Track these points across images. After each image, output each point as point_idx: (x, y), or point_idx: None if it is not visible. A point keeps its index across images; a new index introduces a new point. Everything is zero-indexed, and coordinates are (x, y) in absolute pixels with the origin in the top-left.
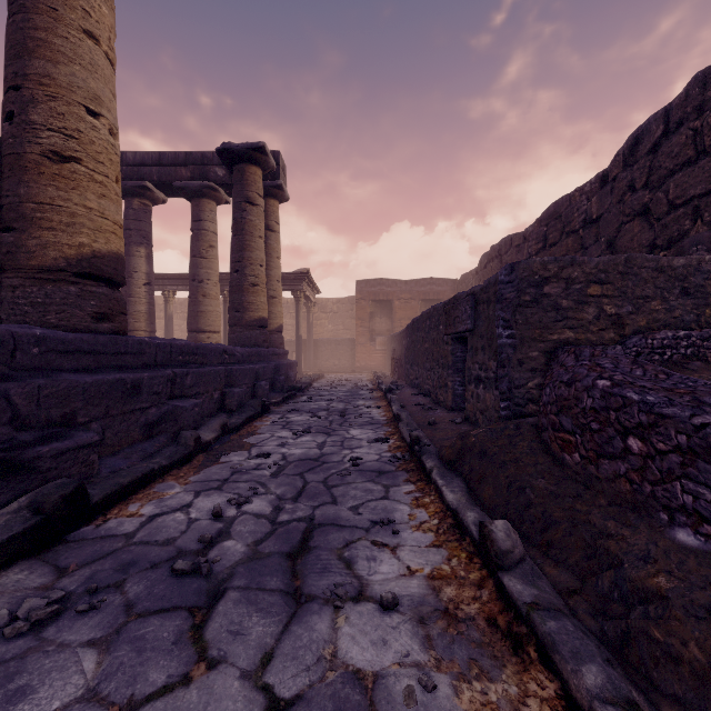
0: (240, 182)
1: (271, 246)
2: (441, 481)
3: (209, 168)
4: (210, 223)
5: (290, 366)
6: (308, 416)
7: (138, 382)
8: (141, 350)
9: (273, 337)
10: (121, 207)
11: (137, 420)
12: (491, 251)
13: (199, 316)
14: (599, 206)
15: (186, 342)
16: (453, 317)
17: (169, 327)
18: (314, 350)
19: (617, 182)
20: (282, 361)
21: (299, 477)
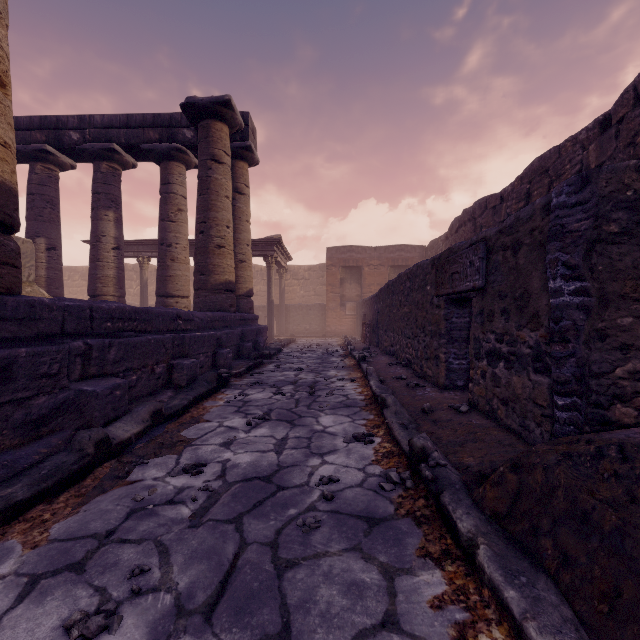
0: (205, 139)
1: (240, 209)
2: (512, 593)
3: (177, 130)
4: (179, 187)
5: (259, 331)
6: (271, 392)
7: (4, 362)
8: (34, 315)
9: (242, 301)
10: (7, 119)
11: (6, 418)
12: (463, 215)
13: (167, 280)
14: (599, 153)
15: (117, 305)
16: (449, 273)
17: (144, 292)
18: (286, 315)
19: (625, 123)
20: (251, 326)
21: (233, 527)
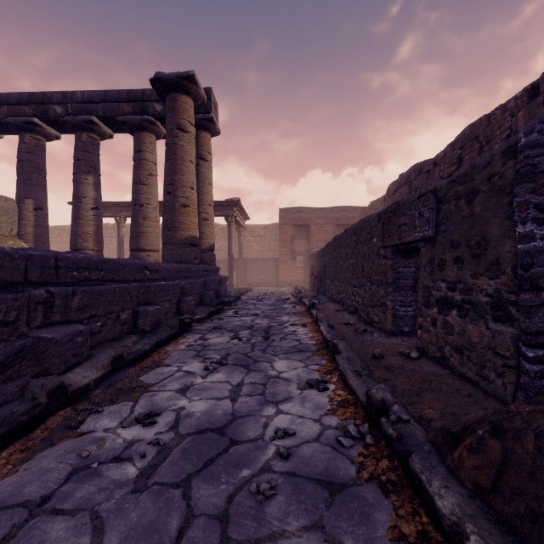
0: (172, 110)
1: (204, 173)
2: None
3: (148, 104)
4: (150, 154)
5: (220, 281)
6: (229, 336)
7: None
8: None
9: (205, 255)
10: None
11: None
12: (400, 179)
13: (139, 236)
14: (527, 119)
15: (83, 256)
16: (397, 225)
17: (120, 247)
18: (245, 267)
19: None
20: (213, 277)
21: (180, 492)
